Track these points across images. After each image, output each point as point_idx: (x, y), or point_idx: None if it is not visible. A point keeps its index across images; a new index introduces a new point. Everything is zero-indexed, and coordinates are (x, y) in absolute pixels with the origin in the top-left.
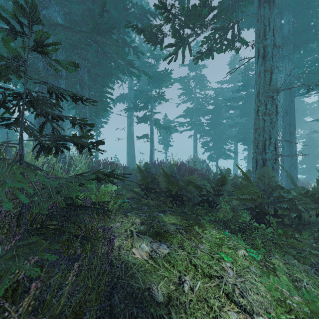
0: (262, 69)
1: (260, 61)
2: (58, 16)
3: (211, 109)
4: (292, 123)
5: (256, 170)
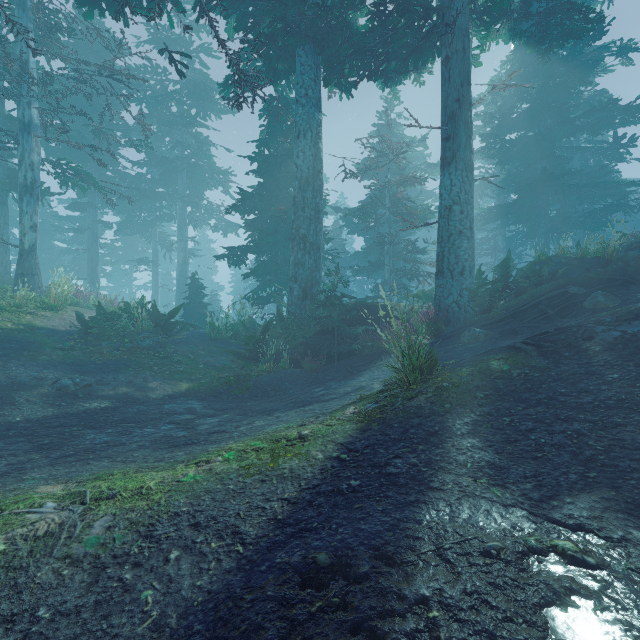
0: None
1: None
2: None
3: None
4: (95, 260)
5: None
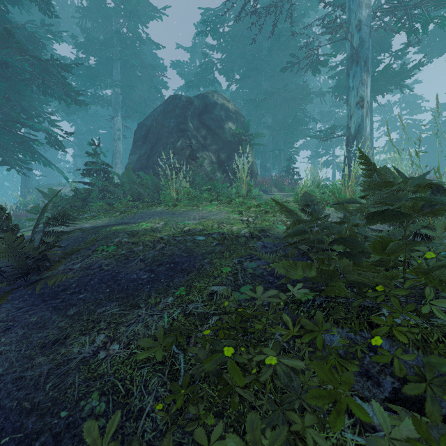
0: None
1: None
2: (269, 118)
3: (425, 137)
4: None
5: None
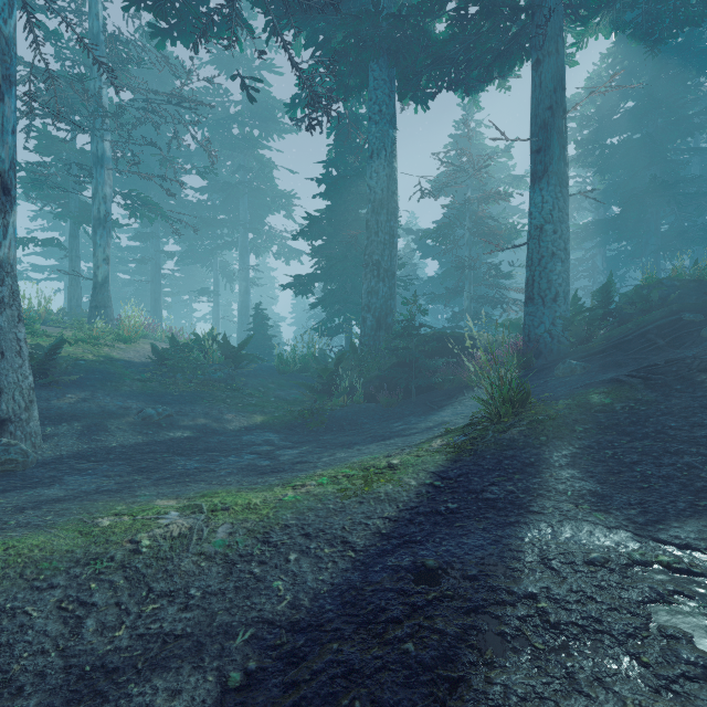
0: (71, 265)
1: (70, 262)
2: None
3: None
4: (158, 291)
5: (69, 310)
